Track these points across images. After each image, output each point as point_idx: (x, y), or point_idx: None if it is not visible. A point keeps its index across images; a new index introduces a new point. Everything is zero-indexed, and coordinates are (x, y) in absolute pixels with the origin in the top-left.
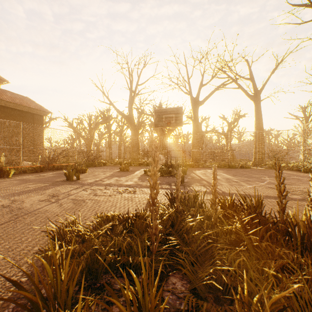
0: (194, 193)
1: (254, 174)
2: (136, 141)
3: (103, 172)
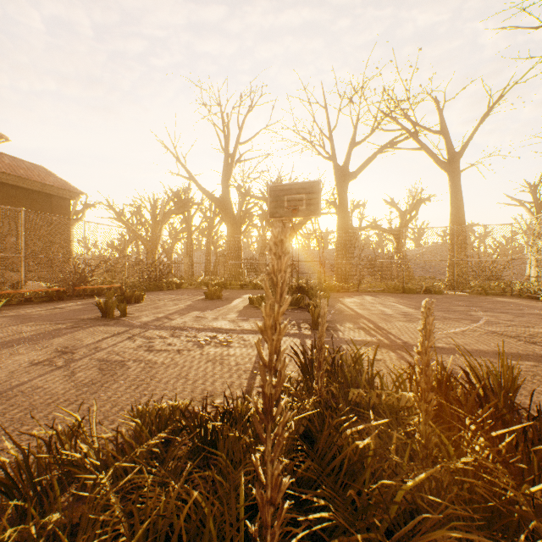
0: (353, 351)
1: (453, 304)
2: (235, 244)
3: (174, 301)
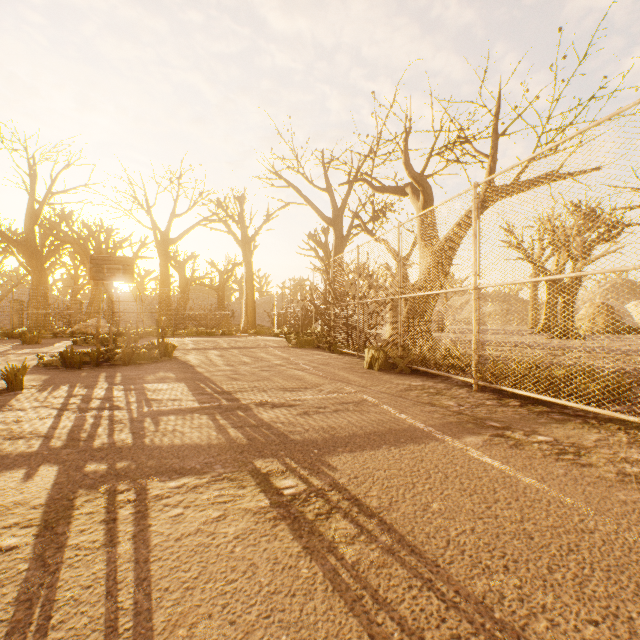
0: (127, 344)
1: (222, 339)
2: (45, 292)
3: None
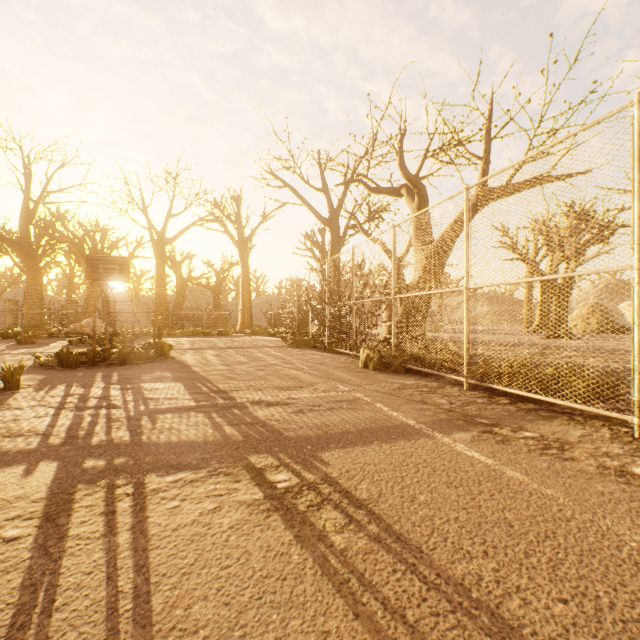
0: (123, 344)
1: (218, 339)
2: (40, 292)
3: None
